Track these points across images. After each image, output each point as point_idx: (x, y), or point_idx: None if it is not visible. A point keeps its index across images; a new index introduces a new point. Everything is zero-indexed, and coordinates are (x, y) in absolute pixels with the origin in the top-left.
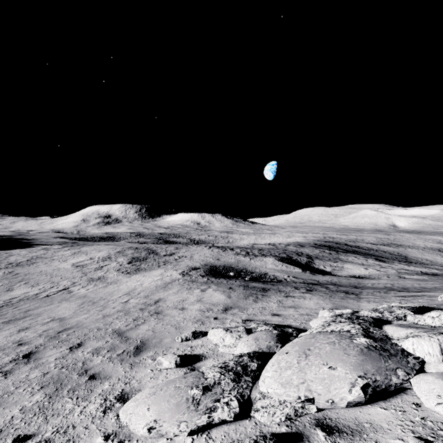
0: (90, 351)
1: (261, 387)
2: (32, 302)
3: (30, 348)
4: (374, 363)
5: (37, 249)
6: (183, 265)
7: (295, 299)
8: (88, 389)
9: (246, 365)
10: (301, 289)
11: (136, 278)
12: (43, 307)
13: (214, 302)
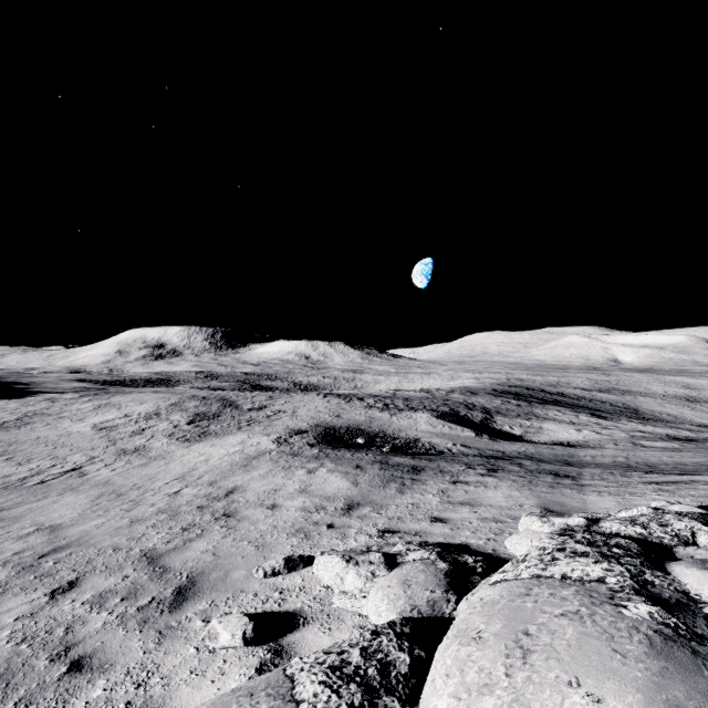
0: (88, 599)
1: None
2: (12, 495)
3: None
4: (690, 680)
5: (36, 400)
6: (280, 426)
7: (469, 487)
8: (58, 698)
9: (388, 659)
10: (478, 468)
11: (199, 449)
12: (29, 504)
13: (330, 494)
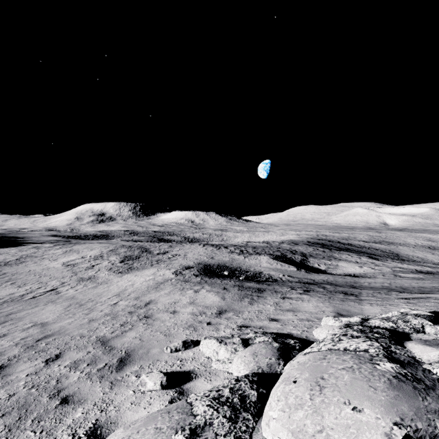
0: (68, 364)
1: (265, 432)
2: (16, 305)
3: (1, 361)
4: (410, 401)
5: (27, 248)
6: (177, 264)
7: (292, 301)
8: (56, 418)
9: (244, 394)
10: (298, 290)
11: (128, 278)
12: (27, 310)
13: (208, 305)
